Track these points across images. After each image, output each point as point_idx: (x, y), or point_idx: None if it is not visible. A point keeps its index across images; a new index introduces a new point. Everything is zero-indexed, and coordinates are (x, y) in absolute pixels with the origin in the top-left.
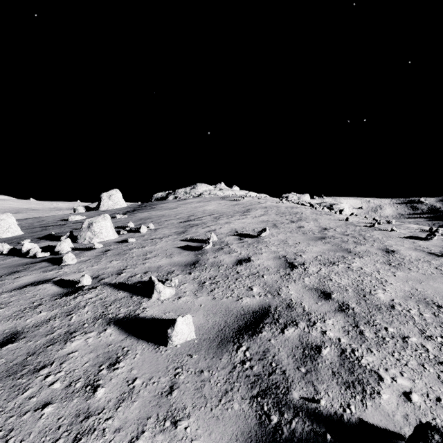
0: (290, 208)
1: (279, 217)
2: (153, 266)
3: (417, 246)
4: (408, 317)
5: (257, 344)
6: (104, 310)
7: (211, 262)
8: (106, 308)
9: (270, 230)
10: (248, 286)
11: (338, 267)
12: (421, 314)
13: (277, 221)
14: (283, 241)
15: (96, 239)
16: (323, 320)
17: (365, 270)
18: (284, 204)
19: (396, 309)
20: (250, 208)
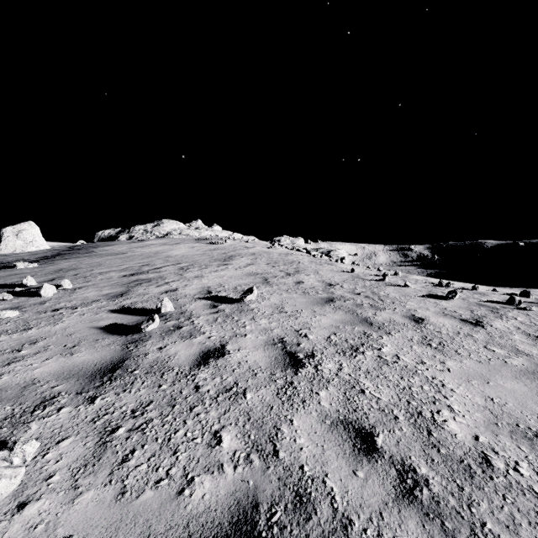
0: (284, 255)
1: (271, 268)
2: (15, 382)
3: (443, 308)
4: (528, 494)
5: None
6: None
7: (150, 363)
8: None
9: (259, 288)
10: (212, 432)
11: (366, 358)
12: None
13: (269, 273)
14: (278, 307)
15: None
16: None
17: (404, 362)
18: (277, 250)
19: (495, 466)
20: (234, 255)
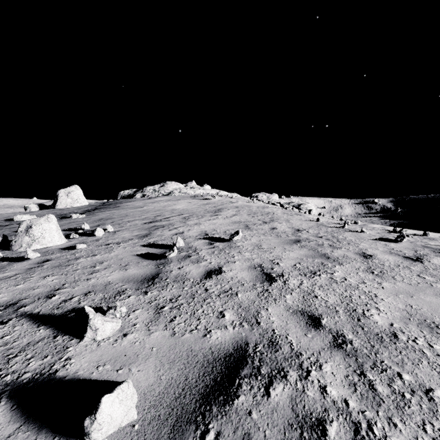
0: (261, 208)
1: (251, 218)
2: (99, 282)
3: (391, 249)
4: (418, 352)
5: (232, 424)
6: (3, 366)
7: (174, 275)
8: (7, 362)
9: (242, 232)
10: (218, 311)
11: (321, 278)
12: (431, 346)
13: (250, 221)
14: (257, 245)
15: (36, 245)
16: (319, 366)
17: (349, 282)
18: (256, 204)
19: (400, 338)
20: (222, 208)
